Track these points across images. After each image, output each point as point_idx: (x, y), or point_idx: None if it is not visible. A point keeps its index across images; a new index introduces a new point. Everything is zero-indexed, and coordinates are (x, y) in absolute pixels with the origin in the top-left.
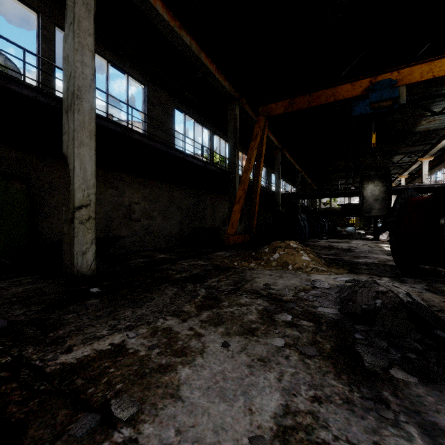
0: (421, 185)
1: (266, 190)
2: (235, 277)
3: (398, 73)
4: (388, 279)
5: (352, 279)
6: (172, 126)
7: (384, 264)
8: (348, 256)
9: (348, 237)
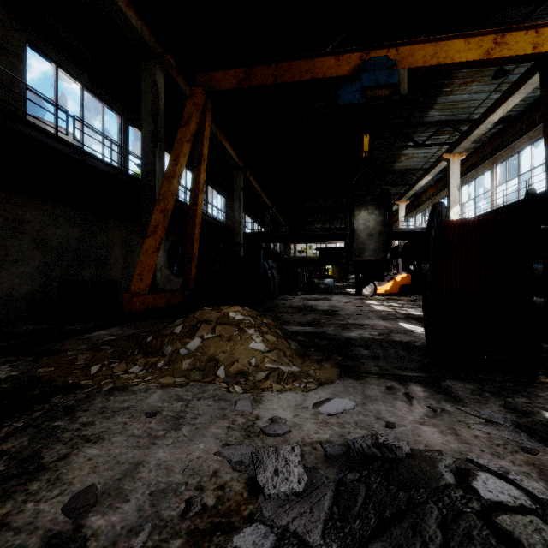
0: (403, 229)
1: (221, 225)
2: (3, 455)
3: (397, 51)
4: (424, 393)
5: (371, 444)
6: (18, 76)
7: (390, 341)
8: (333, 326)
9: (326, 291)
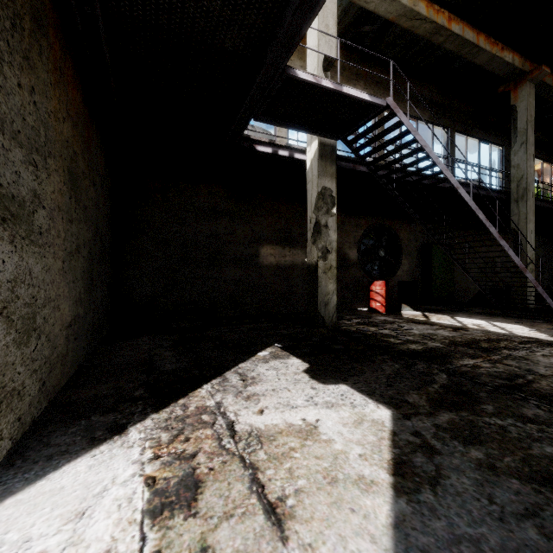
0: None
1: None
2: None
3: None
4: None
5: None
6: None
7: None
8: None
9: None
